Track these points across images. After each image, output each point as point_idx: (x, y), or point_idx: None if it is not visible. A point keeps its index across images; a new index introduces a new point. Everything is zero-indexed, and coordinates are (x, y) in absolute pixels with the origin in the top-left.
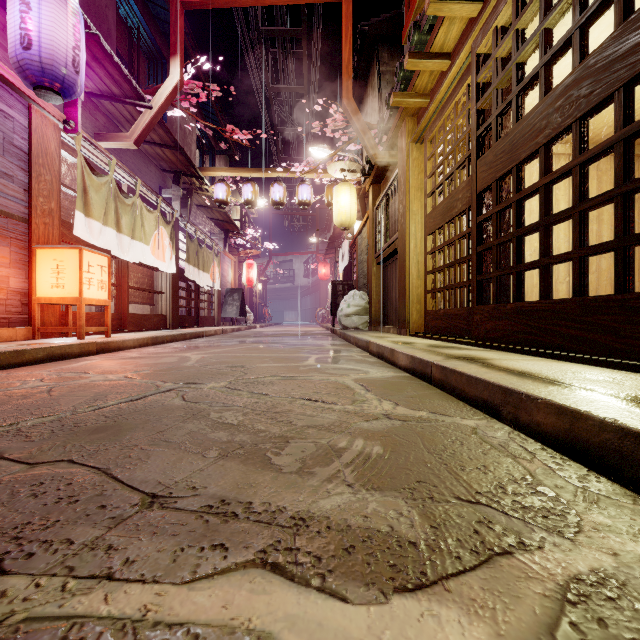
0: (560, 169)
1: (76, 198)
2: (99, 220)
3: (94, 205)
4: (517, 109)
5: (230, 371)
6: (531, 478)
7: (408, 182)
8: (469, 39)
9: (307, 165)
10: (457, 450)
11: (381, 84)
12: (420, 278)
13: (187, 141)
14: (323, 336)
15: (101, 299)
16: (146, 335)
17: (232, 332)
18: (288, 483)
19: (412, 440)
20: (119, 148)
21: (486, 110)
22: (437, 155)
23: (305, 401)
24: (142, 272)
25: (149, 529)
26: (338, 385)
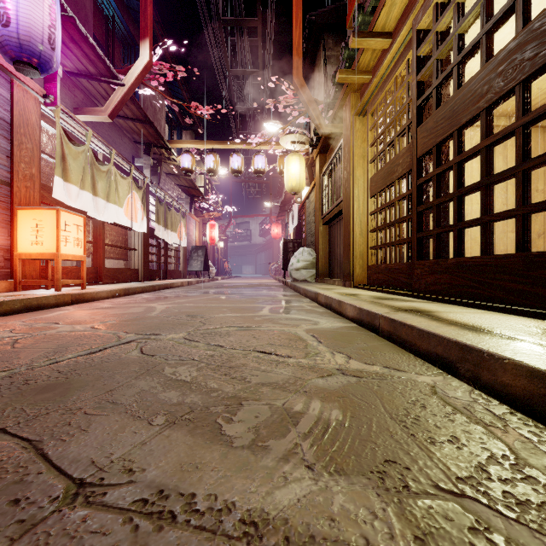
0: (503, 130)
1: (55, 164)
2: (77, 184)
3: (72, 171)
4: (457, 77)
5: (190, 321)
6: (513, 455)
7: (352, 150)
8: (410, 16)
9: (262, 137)
10: (421, 415)
11: (326, 67)
12: (362, 236)
13: (157, 117)
14: (276, 287)
15: (77, 255)
16: (118, 287)
17: (197, 284)
18: (239, 463)
19: (371, 402)
20: (96, 122)
21: (426, 81)
22: (378, 125)
23: (259, 354)
24: (117, 231)
25: (61, 542)
26: (291, 336)
